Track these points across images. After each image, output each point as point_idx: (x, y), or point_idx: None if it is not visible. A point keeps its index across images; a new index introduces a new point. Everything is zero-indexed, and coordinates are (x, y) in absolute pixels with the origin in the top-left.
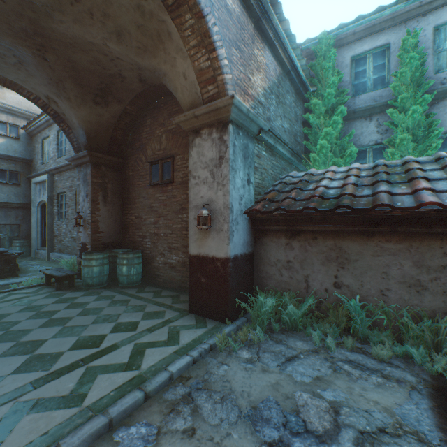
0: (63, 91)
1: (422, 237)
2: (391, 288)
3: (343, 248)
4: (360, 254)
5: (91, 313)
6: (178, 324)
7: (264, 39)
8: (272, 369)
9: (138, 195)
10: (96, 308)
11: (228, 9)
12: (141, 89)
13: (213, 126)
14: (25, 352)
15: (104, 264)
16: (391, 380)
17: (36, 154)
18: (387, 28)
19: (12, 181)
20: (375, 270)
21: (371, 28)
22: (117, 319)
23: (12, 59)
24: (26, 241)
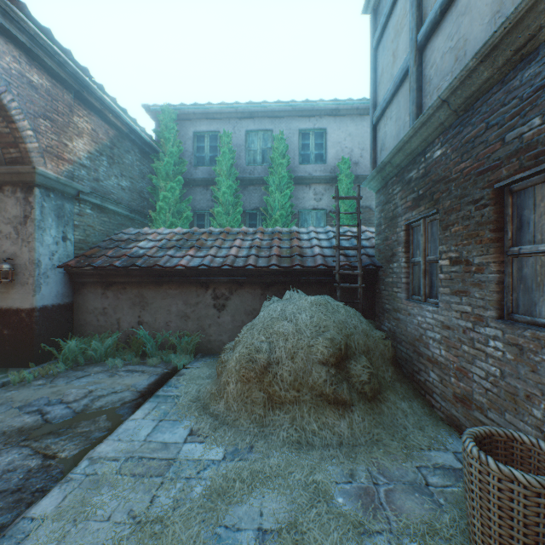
0: None
1: (188, 285)
2: (173, 320)
3: (145, 295)
4: (155, 298)
5: None
6: None
7: (90, 106)
8: (59, 385)
9: None
10: None
11: (33, 85)
12: None
13: (18, 185)
14: None
15: None
16: (146, 373)
17: None
18: (219, 119)
19: None
20: (164, 309)
21: (207, 115)
22: None
23: None
24: None
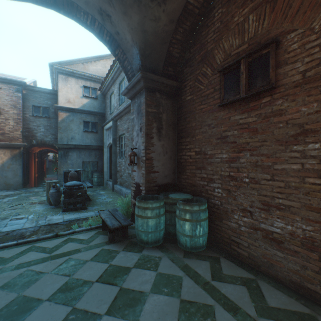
0: None
1: None
2: None
3: None
4: None
5: None
6: None
7: None
8: None
9: (199, 123)
10: None
11: None
12: None
13: None
14: None
15: (160, 215)
16: None
17: (107, 108)
18: None
19: (93, 129)
20: None
21: None
22: None
23: None
24: (101, 174)
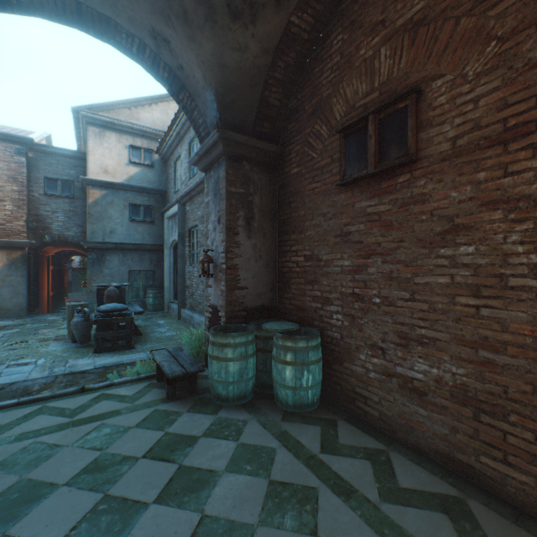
0: None
1: None
2: None
3: None
4: None
5: None
6: None
7: None
8: None
9: (310, 211)
10: (229, 525)
11: None
12: None
13: None
14: None
15: (247, 355)
16: None
17: (169, 183)
18: None
19: (147, 218)
20: None
21: None
22: None
23: None
24: (159, 291)
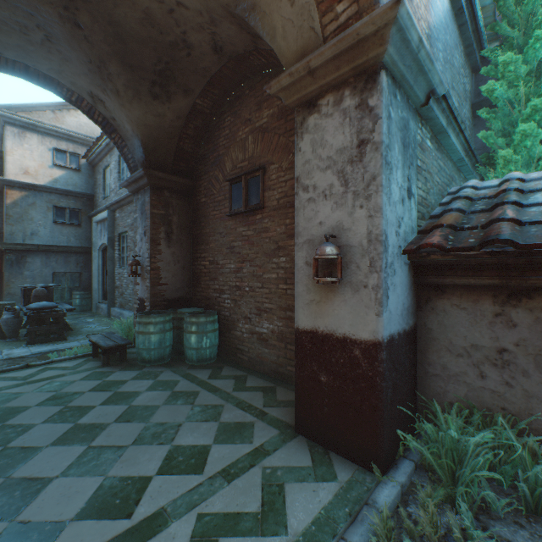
0: (109, 79)
1: None
2: None
3: None
4: None
5: (136, 419)
6: (279, 463)
7: None
8: None
9: (213, 230)
10: (146, 406)
11: None
12: (216, 67)
13: (344, 84)
14: (4, 512)
15: (165, 330)
16: None
17: (98, 188)
18: None
19: (73, 220)
20: None
21: None
22: (174, 437)
23: (37, 34)
24: (87, 292)
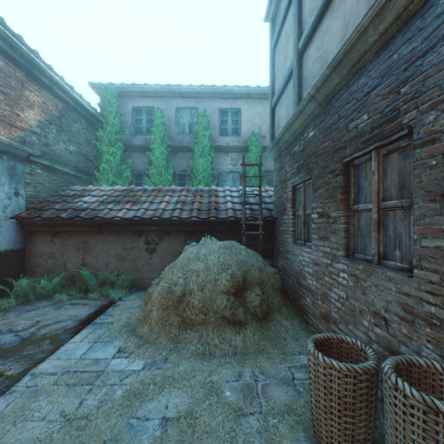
0: None
1: (125, 233)
2: (112, 261)
3: (88, 241)
4: (96, 244)
5: None
6: None
7: (40, 82)
8: (10, 318)
9: None
10: None
11: None
12: None
13: None
14: None
15: None
16: (87, 305)
17: None
18: (154, 97)
19: None
20: (104, 253)
21: (144, 93)
22: None
23: None
24: None
